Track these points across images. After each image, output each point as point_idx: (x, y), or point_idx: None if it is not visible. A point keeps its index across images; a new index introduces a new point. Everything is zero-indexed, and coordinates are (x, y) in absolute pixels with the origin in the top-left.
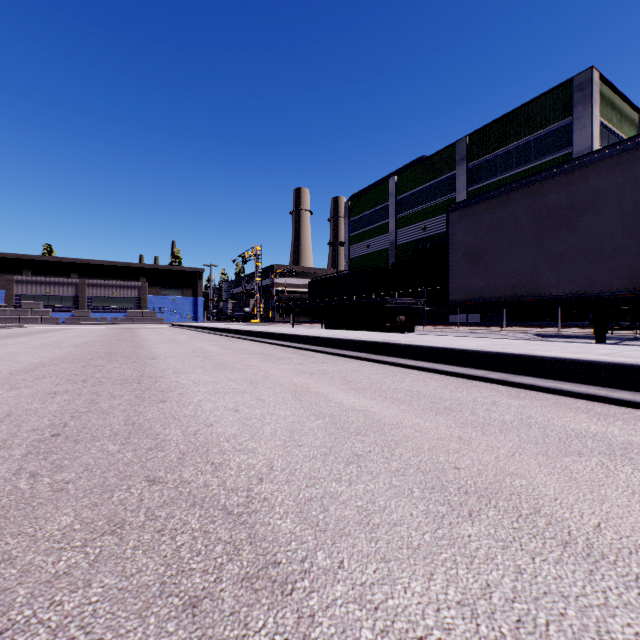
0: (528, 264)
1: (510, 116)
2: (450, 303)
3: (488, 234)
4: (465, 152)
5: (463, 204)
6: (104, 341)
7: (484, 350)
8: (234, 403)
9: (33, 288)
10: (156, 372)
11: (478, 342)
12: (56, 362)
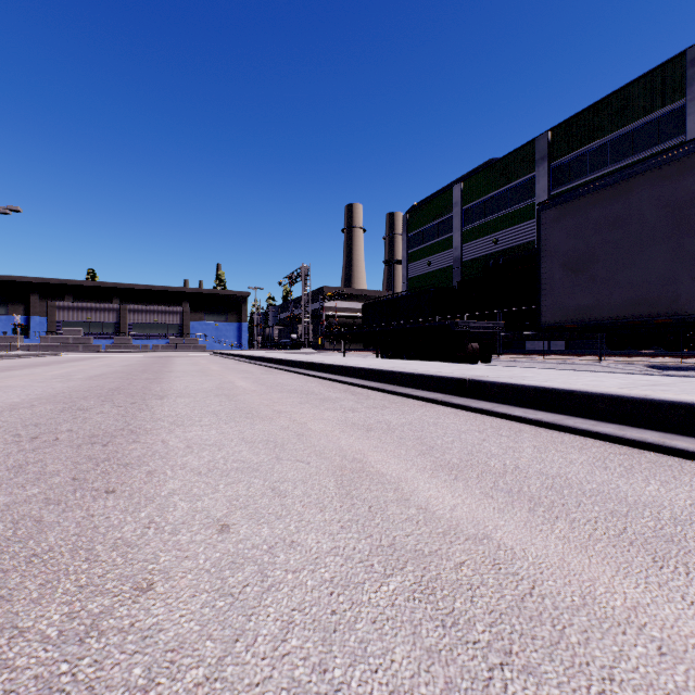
0: (659, 272)
1: (603, 103)
2: (543, 326)
3: (598, 235)
4: (546, 150)
5: (561, 198)
6: (125, 372)
7: (647, 397)
8: (228, 503)
9: (74, 314)
10: (147, 422)
11: (606, 380)
12: (36, 402)
